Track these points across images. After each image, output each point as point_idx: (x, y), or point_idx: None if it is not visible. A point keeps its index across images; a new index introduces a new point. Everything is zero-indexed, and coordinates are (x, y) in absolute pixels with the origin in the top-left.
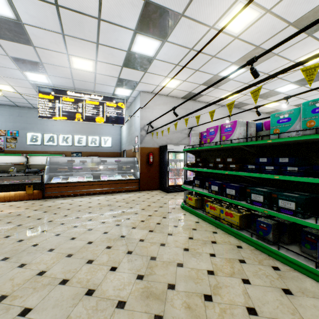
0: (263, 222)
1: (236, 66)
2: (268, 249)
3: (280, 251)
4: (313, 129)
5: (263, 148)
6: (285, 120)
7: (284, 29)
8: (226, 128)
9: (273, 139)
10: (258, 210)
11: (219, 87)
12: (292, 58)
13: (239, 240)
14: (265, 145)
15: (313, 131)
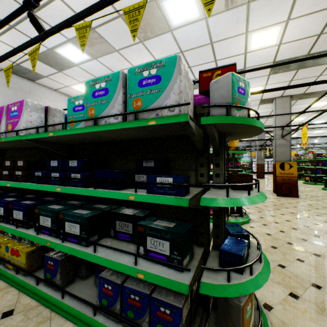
0: (51, 257)
1: (75, 46)
2: (51, 301)
3: (64, 300)
4: (93, 120)
5: (73, 147)
6: (81, 108)
7: (116, 18)
8: (12, 111)
9: (55, 132)
10: (41, 243)
11: (64, 72)
12: (133, 63)
13: (22, 295)
14: (73, 143)
15: (93, 123)
